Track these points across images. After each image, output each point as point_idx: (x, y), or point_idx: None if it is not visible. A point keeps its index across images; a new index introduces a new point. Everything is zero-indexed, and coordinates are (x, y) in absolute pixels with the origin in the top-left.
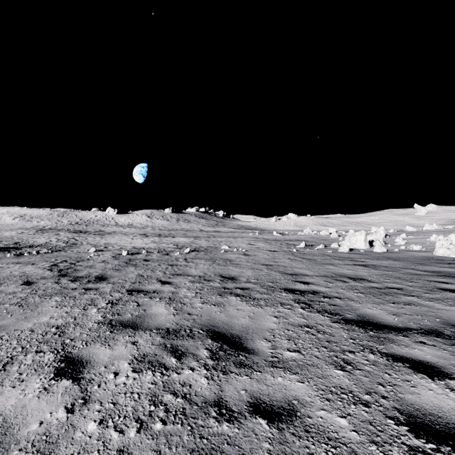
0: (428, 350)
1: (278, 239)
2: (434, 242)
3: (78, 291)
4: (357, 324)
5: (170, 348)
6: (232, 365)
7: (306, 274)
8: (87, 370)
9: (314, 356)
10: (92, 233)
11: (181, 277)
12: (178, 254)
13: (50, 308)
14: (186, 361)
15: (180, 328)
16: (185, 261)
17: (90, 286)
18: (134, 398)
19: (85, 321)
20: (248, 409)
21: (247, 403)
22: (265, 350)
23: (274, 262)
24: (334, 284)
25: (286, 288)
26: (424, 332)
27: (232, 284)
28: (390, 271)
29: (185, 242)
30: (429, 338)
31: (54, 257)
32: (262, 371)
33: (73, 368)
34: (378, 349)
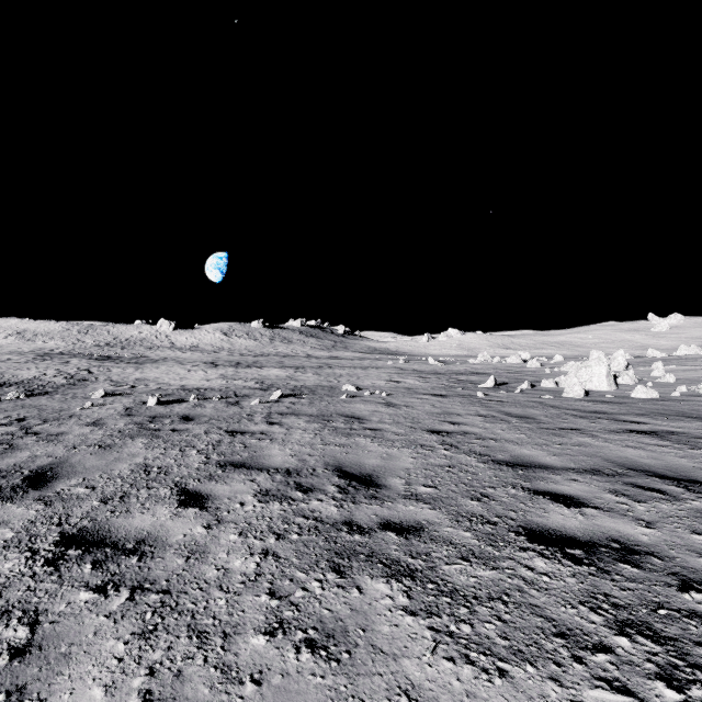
0: None
1: (439, 371)
2: None
3: None
4: None
5: None
6: None
7: (545, 465)
8: None
9: None
10: (125, 361)
11: (241, 476)
12: (258, 402)
13: None
14: None
15: None
16: (266, 423)
17: None
18: None
19: None
20: None
21: None
22: None
23: (452, 425)
24: (648, 504)
25: (529, 526)
26: None
27: (369, 507)
28: None
29: (279, 376)
30: None
31: (13, 408)
32: None
33: None
34: None
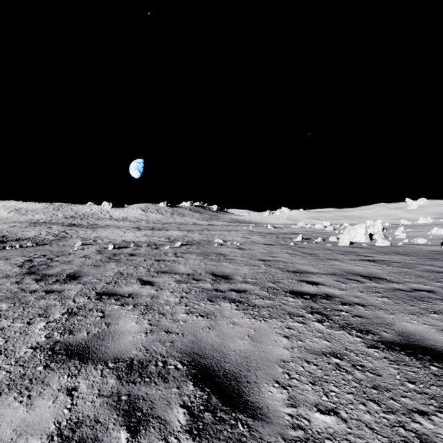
0: None
1: (272, 232)
2: (435, 235)
3: (37, 294)
4: (405, 351)
5: (125, 403)
6: None
7: (311, 272)
8: None
9: (365, 425)
10: (84, 226)
11: (166, 275)
12: (168, 248)
13: None
14: (145, 439)
15: (150, 358)
16: (175, 256)
17: (55, 287)
18: None
19: (18, 345)
20: None
21: None
22: (279, 408)
23: (272, 257)
24: (348, 284)
25: (292, 290)
26: None
27: (225, 285)
28: (406, 267)
29: (178, 235)
30: None
31: (35, 251)
32: None
33: None
34: None
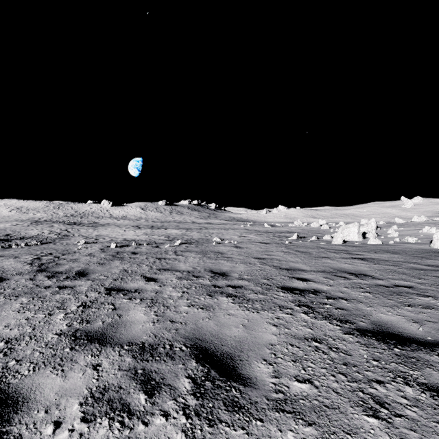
0: None
1: (269, 231)
2: (427, 233)
3: (51, 289)
4: (376, 336)
5: (141, 375)
6: (221, 406)
7: (302, 269)
8: (19, 416)
9: (332, 390)
10: (85, 225)
11: (168, 273)
12: (168, 246)
13: (10, 312)
14: (159, 399)
15: (159, 342)
16: (175, 255)
17: (67, 283)
18: None
19: (45, 332)
20: None
21: None
22: (265, 378)
23: (267, 255)
24: (335, 280)
25: (283, 286)
26: None
27: (223, 281)
28: (392, 265)
29: (177, 233)
30: None
31: (41, 249)
32: (264, 419)
33: (1, 413)
34: (414, 377)
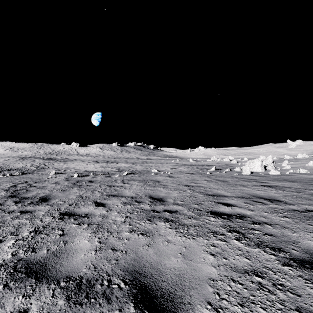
0: None
1: (193, 164)
2: (312, 166)
3: (13, 214)
4: None
5: None
6: None
7: (225, 195)
8: None
9: None
10: (58, 160)
11: (115, 198)
12: (118, 176)
13: None
14: None
15: (97, 276)
16: (122, 183)
17: (29, 208)
18: None
19: None
20: None
21: None
22: None
23: (194, 183)
24: (255, 205)
25: (212, 211)
26: None
27: (160, 206)
28: (296, 192)
29: (125, 166)
30: None
31: (20, 178)
32: None
33: None
34: None
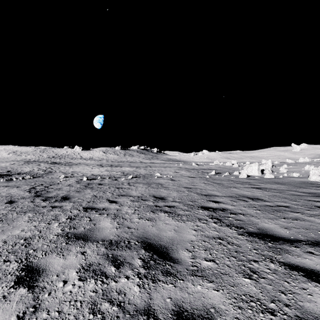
0: (316, 260)
1: (195, 168)
2: (307, 170)
3: (47, 208)
4: (258, 236)
5: (111, 257)
6: (160, 273)
7: (216, 195)
8: (42, 278)
9: (226, 265)
10: (63, 164)
11: (124, 197)
12: (124, 179)
13: (23, 222)
14: (123, 270)
15: (121, 239)
16: (128, 185)
17: (56, 204)
18: (76, 306)
19: (48, 234)
20: (172, 318)
21: (171, 311)
22: (187, 259)
23: (193, 186)
24: (238, 202)
25: (202, 206)
26: (310, 243)
27: (162, 203)
28: (278, 192)
29: (129, 170)
30: (316, 249)
31: (34, 181)
32: (184, 279)
33: (31, 277)
34: (277, 259)
